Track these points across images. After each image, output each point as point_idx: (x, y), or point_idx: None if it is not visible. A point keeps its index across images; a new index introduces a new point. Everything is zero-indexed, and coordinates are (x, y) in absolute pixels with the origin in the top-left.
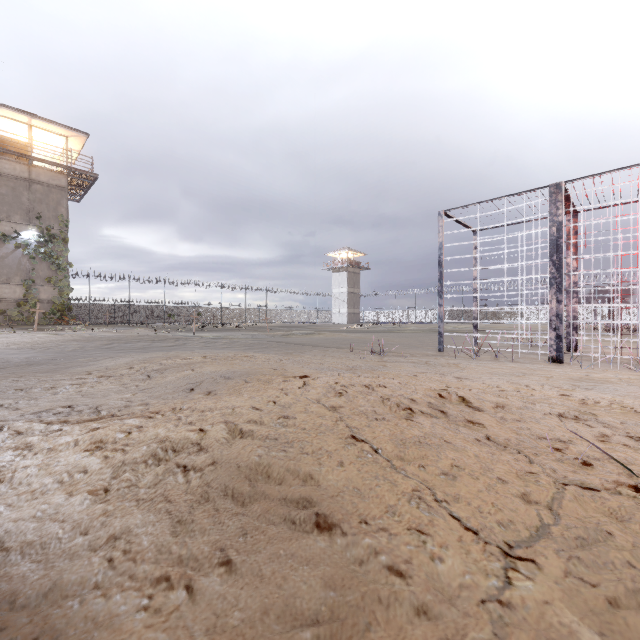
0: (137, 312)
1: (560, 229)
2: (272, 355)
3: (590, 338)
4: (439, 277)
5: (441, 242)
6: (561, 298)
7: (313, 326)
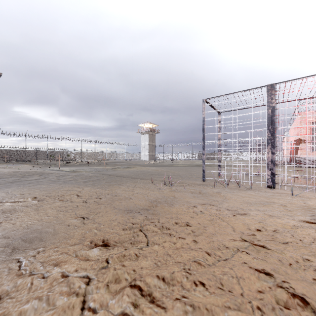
0: (31, 154)
1: (273, 111)
2: (96, 190)
3: (290, 175)
4: (203, 137)
5: (204, 117)
6: (274, 151)
7: (131, 162)
